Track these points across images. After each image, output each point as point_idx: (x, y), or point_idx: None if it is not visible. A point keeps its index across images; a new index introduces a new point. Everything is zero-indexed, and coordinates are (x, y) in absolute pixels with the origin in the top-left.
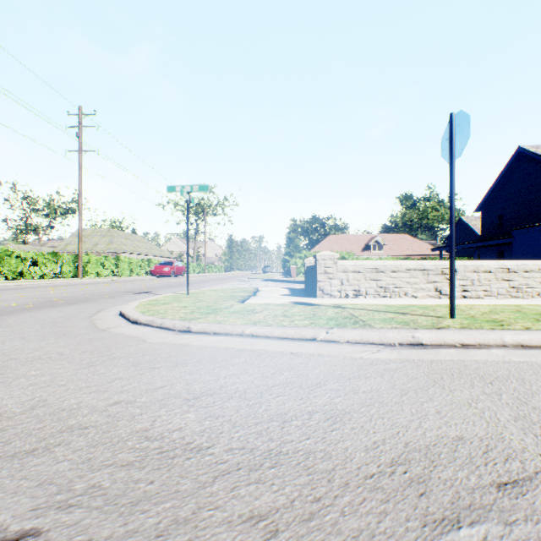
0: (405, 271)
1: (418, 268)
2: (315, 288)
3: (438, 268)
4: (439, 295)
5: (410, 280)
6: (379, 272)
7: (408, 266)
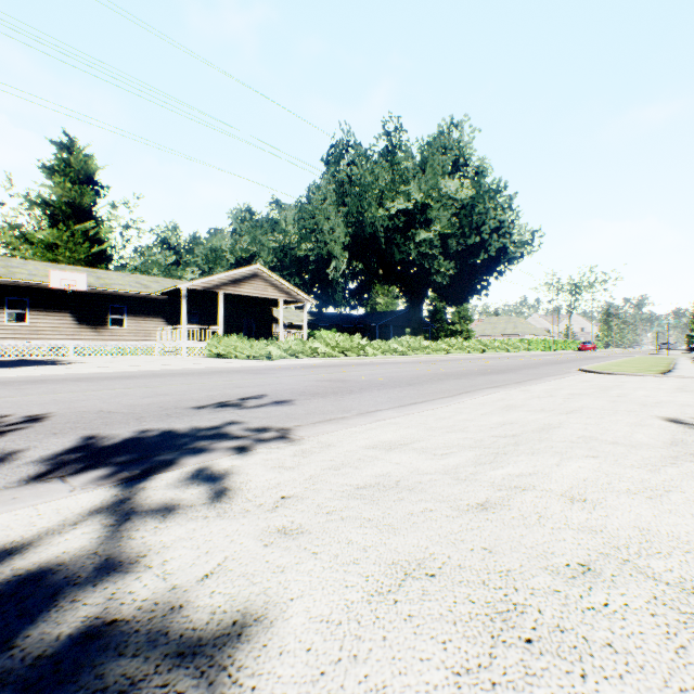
0: None
1: None
2: None
3: None
4: None
5: None
6: None
7: None
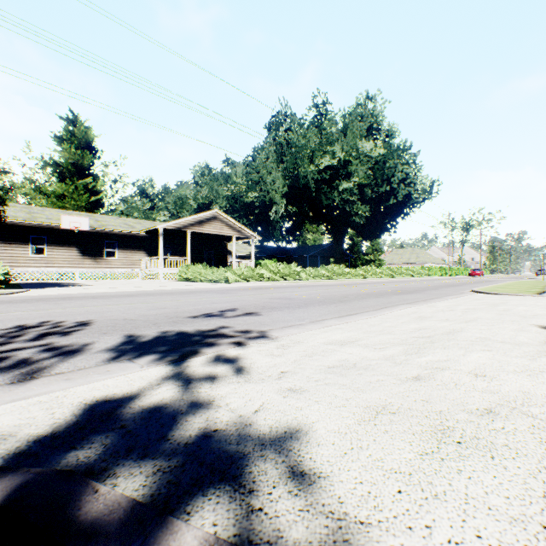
0: None
1: None
2: None
3: None
4: None
5: None
6: None
7: None
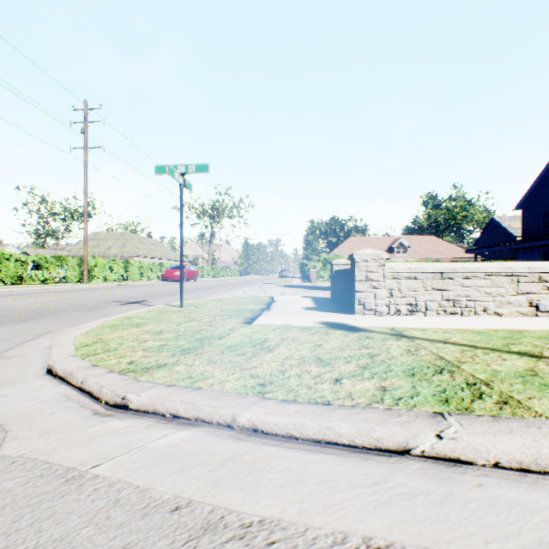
0: (483, 277)
1: (502, 272)
2: (352, 301)
3: (533, 272)
4: (536, 312)
5: (491, 290)
6: (444, 279)
7: (489, 270)
